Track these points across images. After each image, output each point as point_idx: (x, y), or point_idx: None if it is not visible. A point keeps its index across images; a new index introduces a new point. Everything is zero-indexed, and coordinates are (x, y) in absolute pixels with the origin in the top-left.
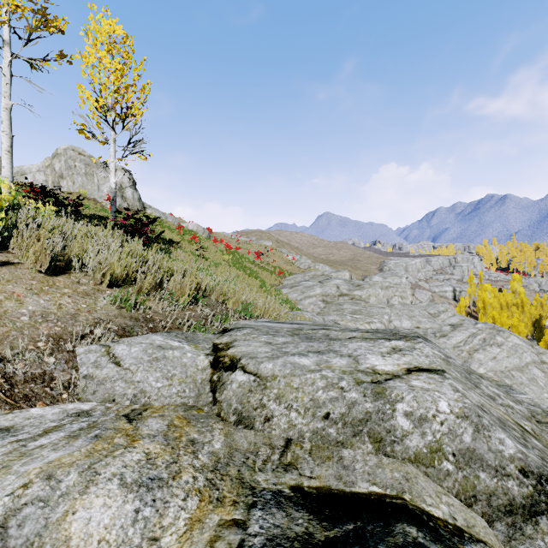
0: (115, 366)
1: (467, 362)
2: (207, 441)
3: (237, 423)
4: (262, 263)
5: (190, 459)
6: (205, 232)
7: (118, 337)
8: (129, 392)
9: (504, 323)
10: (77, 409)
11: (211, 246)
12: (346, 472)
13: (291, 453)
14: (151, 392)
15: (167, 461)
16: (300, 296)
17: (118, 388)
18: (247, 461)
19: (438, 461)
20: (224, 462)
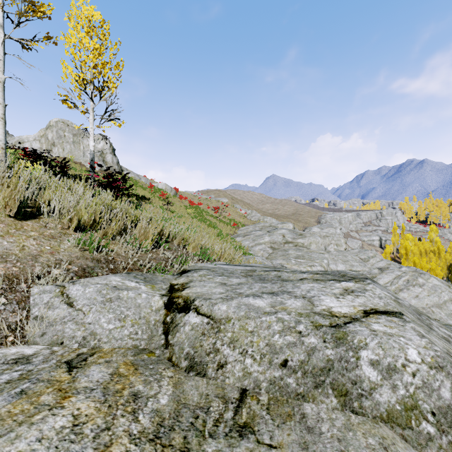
0: (67, 306)
1: None
2: (153, 394)
3: (189, 369)
4: (219, 216)
5: (127, 422)
6: (172, 190)
7: (77, 278)
8: (79, 334)
9: (424, 267)
10: (18, 354)
11: (177, 202)
12: (311, 437)
13: (247, 409)
14: (102, 334)
15: (97, 428)
16: (251, 243)
17: (68, 330)
18: (196, 422)
19: (416, 422)
20: (168, 425)
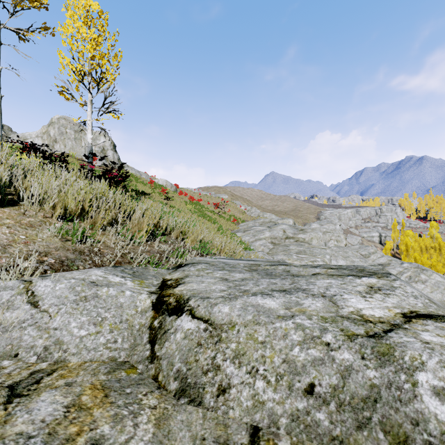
0: (30, 307)
1: None
2: (122, 442)
3: (179, 394)
4: (219, 212)
5: None
6: (172, 187)
7: (52, 271)
8: (39, 343)
9: (425, 263)
10: None
11: (177, 197)
12: None
13: None
14: (70, 343)
15: None
16: (251, 239)
17: (26, 337)
18: None
19: None
20: None
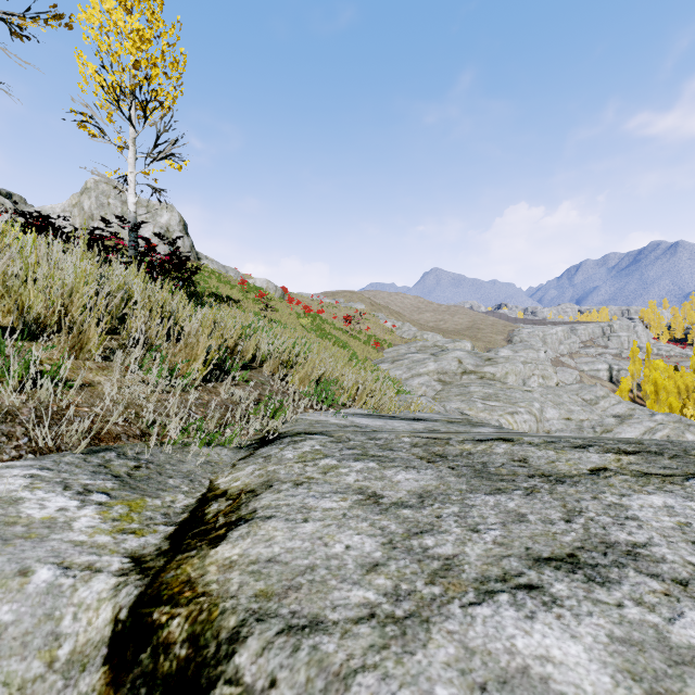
0: None
1: None
2: None
3: None
4: (352, 330)
5: None
6: (277, 290)
7: None
8: None
9: (687, 413)
10: None
11: (284, 307)
12: None
13: None
14: None
15: None
16: (405, 374)
17: None
18: None
19: None
20: None
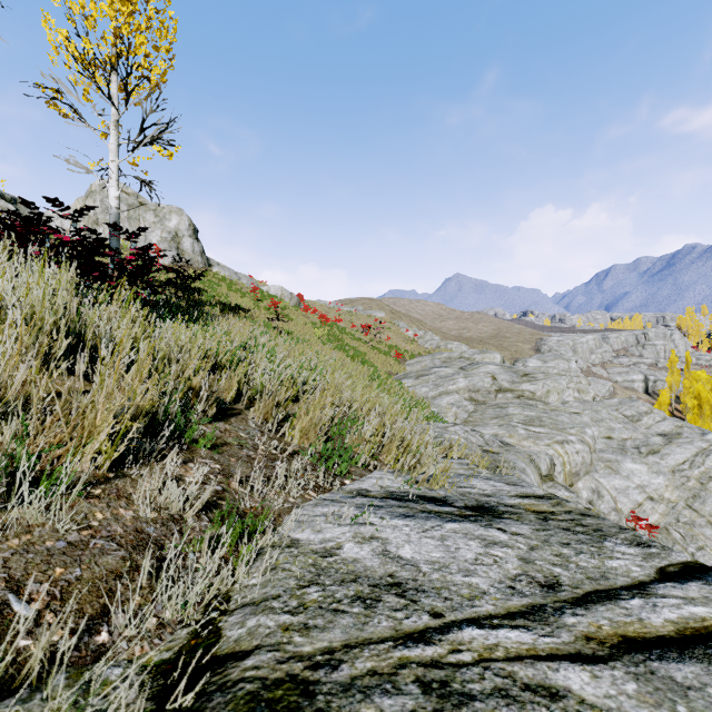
0: None
1: (700, 497)
2: None
3: None
4: (372, 340)
5: None
6: (292, 298)
7: None
8: None
9: None
10: None
11: (298, 316)
12: None
13: None
14: None
15: None
16: (432, 392)
17: None
18: None
19: None
20: None
